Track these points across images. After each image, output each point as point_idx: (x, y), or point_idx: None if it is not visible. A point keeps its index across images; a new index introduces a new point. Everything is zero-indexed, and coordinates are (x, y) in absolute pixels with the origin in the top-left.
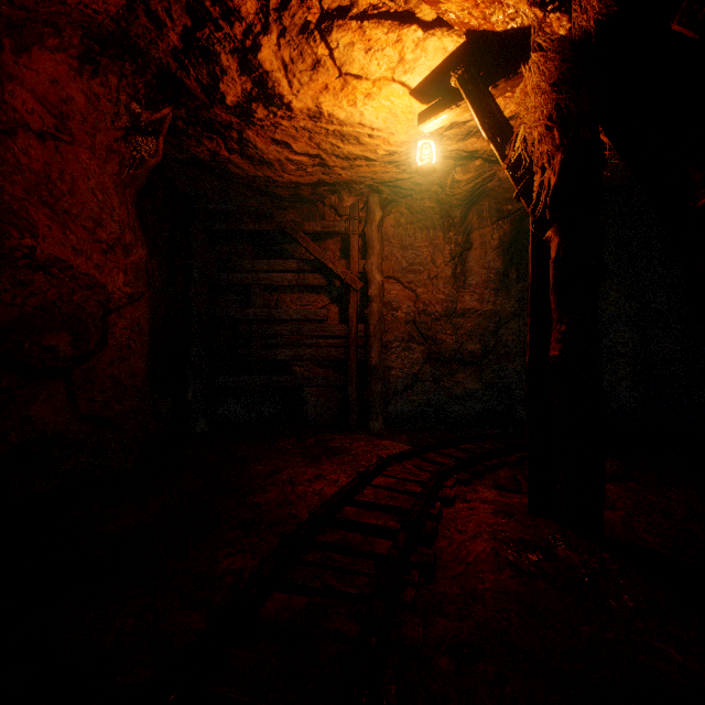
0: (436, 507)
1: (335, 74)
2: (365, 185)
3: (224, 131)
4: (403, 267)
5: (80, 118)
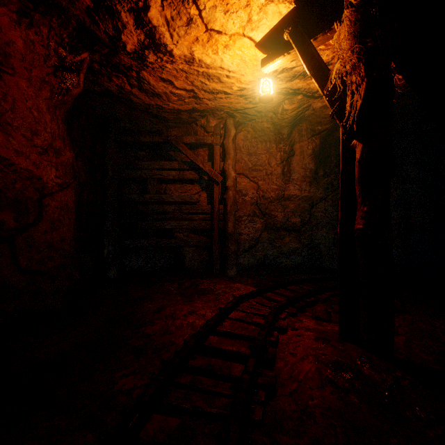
0: (275, 335)
1: (203, 29)
2: (224, 112)
3: (126, 71)
4: (249, 167)
5: (20, 57)
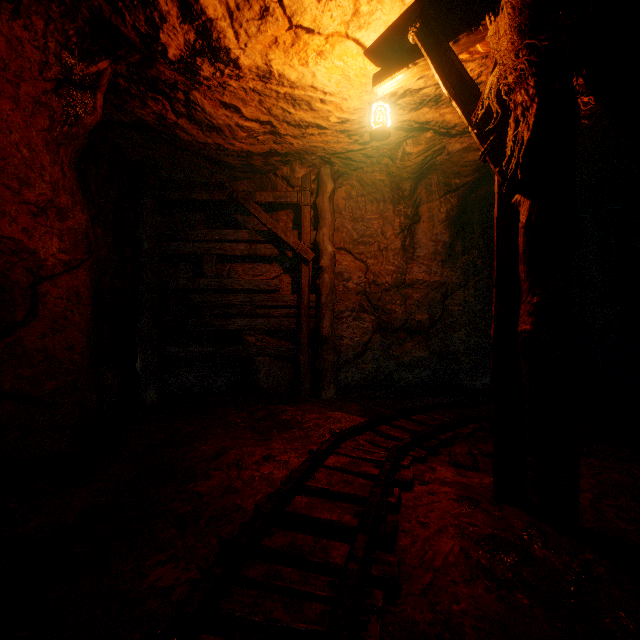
0: (395, 494)
1: (285, 25)
2: (317, 156)
3: (169, 92)
4: (354, 238)
5: (0, 63)
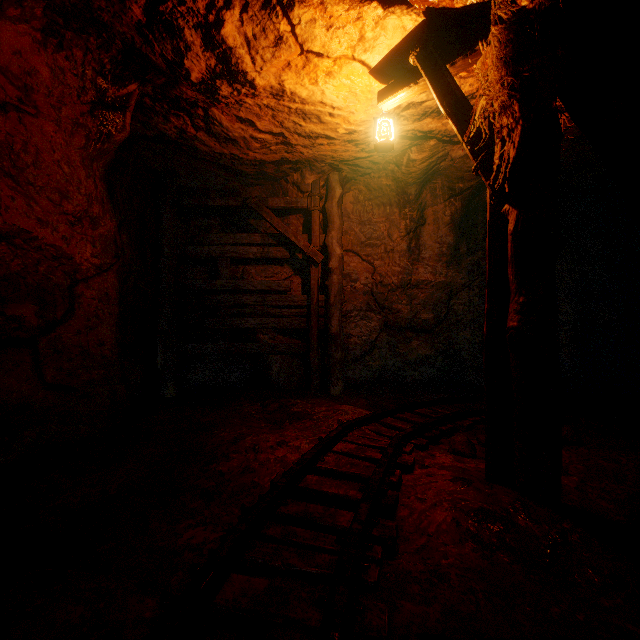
0: (396, 474)
1: (297, 51)
2: (325, 163)
3: (190, 109)
4: (362, 241)
5: (46, 91)
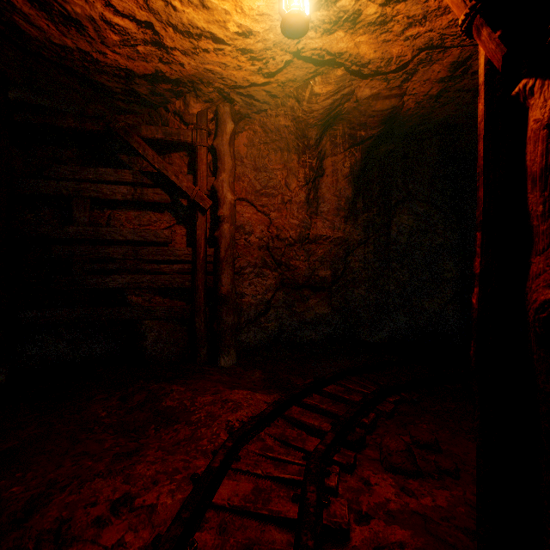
0: None
1: None
2: (214, 88)
3: None
4: (257, 189)
5: None
